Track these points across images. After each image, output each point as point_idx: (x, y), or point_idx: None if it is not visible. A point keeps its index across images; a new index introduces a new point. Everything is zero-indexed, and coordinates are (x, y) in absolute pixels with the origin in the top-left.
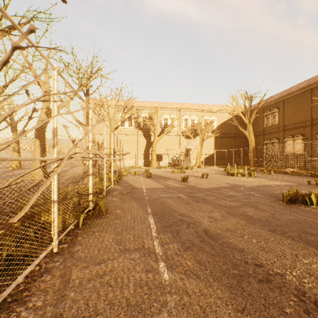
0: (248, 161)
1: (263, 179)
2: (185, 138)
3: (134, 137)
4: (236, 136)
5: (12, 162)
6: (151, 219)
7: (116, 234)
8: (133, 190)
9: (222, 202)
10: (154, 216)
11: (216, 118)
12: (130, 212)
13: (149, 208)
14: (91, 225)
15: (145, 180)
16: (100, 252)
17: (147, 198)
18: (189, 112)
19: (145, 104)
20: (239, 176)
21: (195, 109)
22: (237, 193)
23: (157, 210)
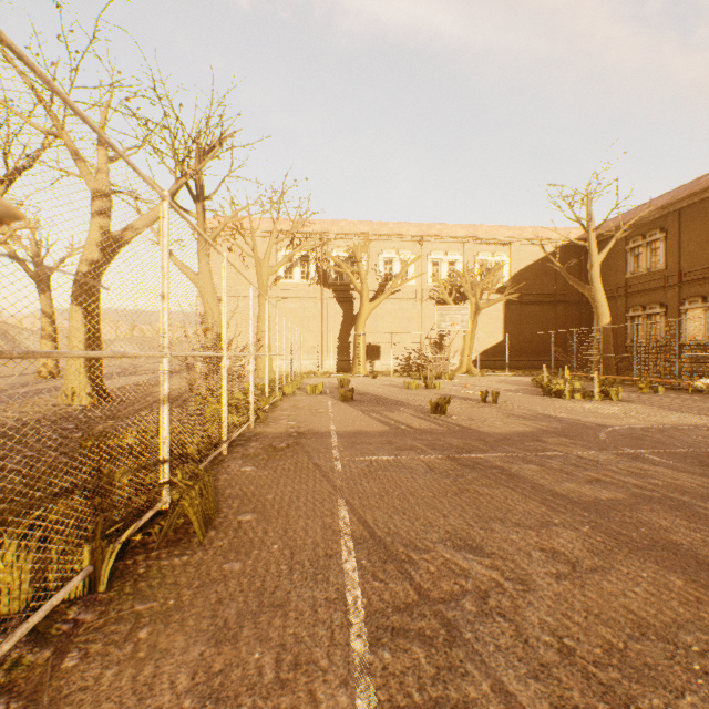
0: (589, 361)
1: (645, 408)
2: (433, 307)
3: (316, 304)
4: (558, 301)
5: (40, 362)
6: (348, 560)
7: (214, 641)
8: (305, 437)
9: (566, 488)
10: (360, 545)
11: (508, 257)
12: (284, 522)
13: (345, 506)
14: (141, 582)
15: (339, 409)
16: None
17: (339, 467)
18: (444, 245)
19: (341, 227)
20: (577, 399)
21: (457, 237)
22: (596, 451)
23: (368, 515)
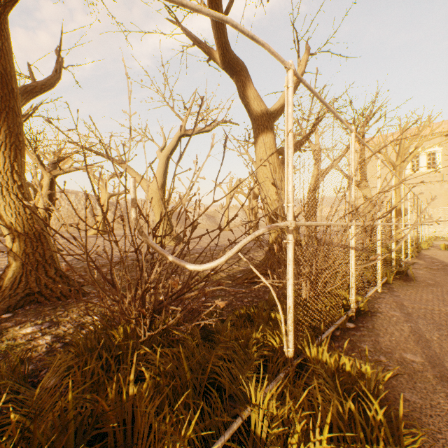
0: None
1: None
2: None
3: (441, 186)
4: None
5: None
6: None
7: (435, 296)
8: None
9: None
10: None
11: None
12: None
13: None
14: (400, 285)
15: None
16: (421, 300)
17: None
18: None
19: None
20: None
21: None
22: None
23: None
